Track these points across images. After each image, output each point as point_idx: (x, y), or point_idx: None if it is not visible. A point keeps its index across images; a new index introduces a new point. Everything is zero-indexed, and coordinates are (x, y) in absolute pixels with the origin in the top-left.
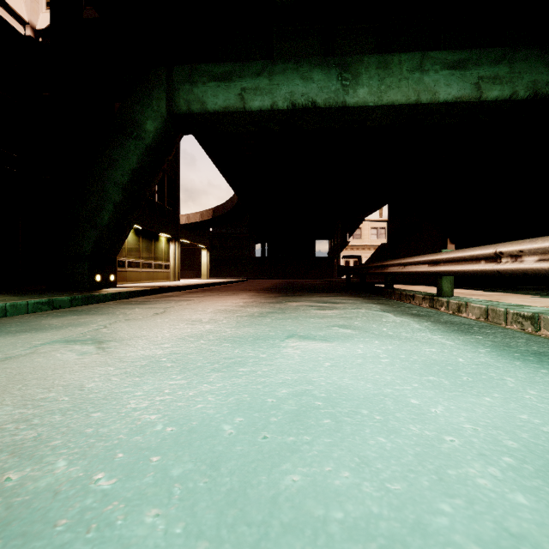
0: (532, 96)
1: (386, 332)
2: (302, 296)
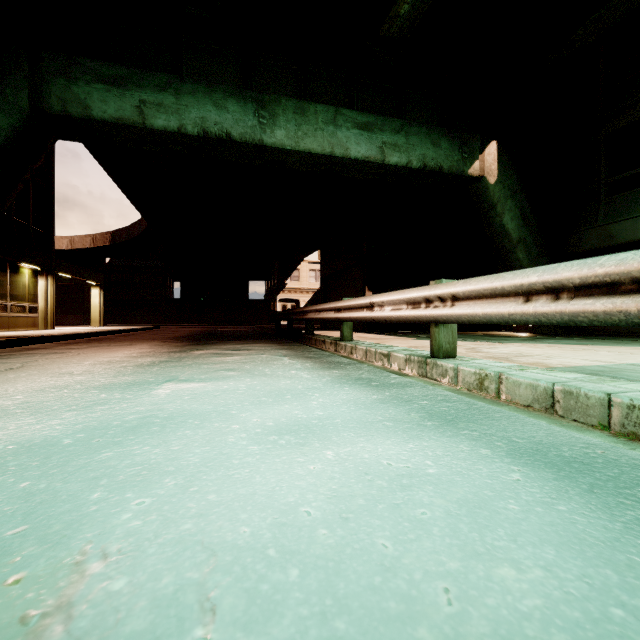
0: (422, 167)
1: (265, 372)
2: (215, 344)
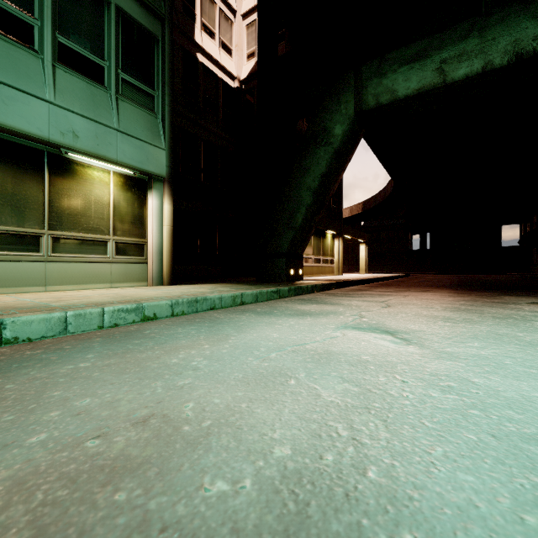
0: None
1: None
2: (535, 296)
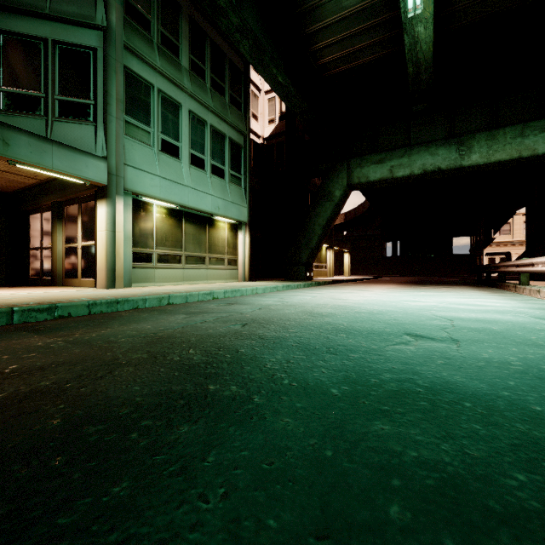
0: None
1: (459, 292)
2: (430, 285)
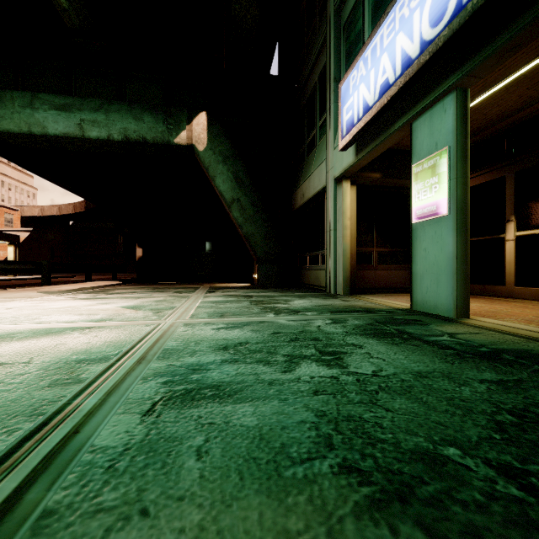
0: (125, 139)
1: None
2: None
